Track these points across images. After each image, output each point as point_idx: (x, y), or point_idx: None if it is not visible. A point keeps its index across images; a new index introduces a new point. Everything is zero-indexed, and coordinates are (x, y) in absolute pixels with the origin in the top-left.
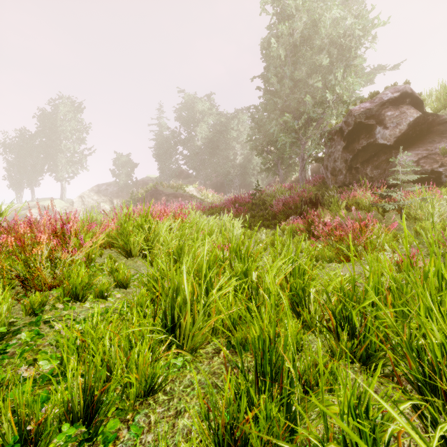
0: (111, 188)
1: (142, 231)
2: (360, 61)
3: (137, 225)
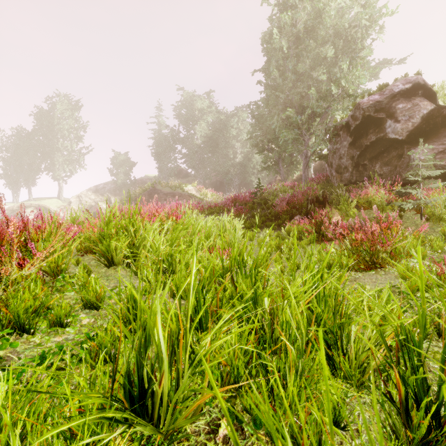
0: (109, 188)
1: (127, 234)
2: (367, 52)
3: (120, 228)
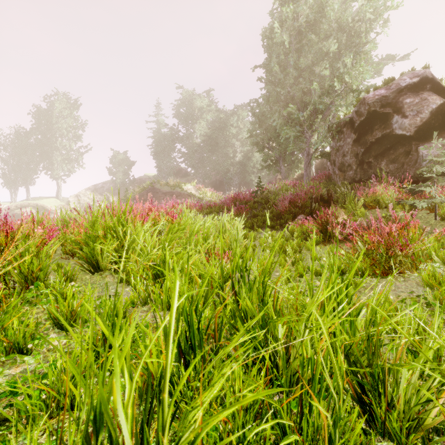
0: (108, 187)
1: (116, 236)
2: (372, 46)
3: (108, 228)
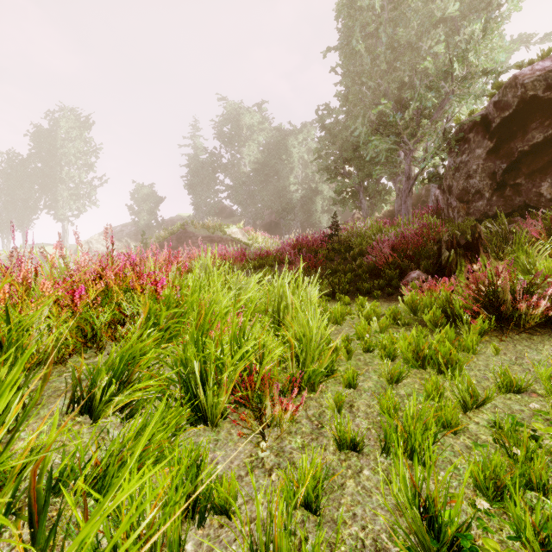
0: (128, 231)
1: None
2: (514, 4)
3: None
